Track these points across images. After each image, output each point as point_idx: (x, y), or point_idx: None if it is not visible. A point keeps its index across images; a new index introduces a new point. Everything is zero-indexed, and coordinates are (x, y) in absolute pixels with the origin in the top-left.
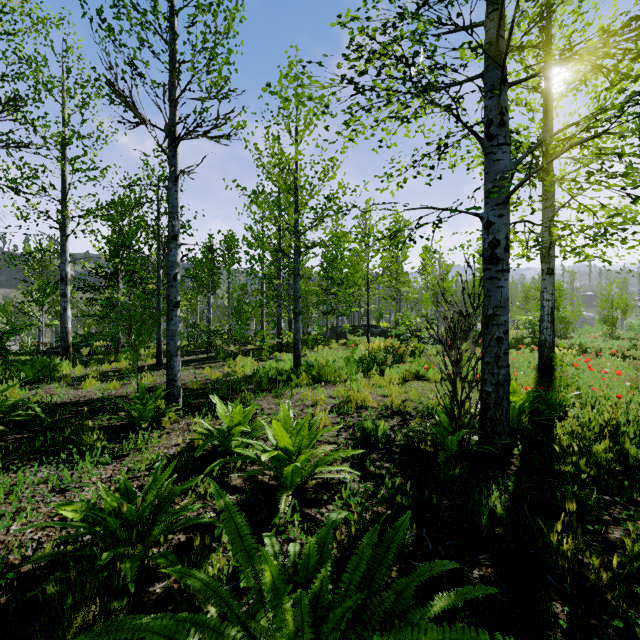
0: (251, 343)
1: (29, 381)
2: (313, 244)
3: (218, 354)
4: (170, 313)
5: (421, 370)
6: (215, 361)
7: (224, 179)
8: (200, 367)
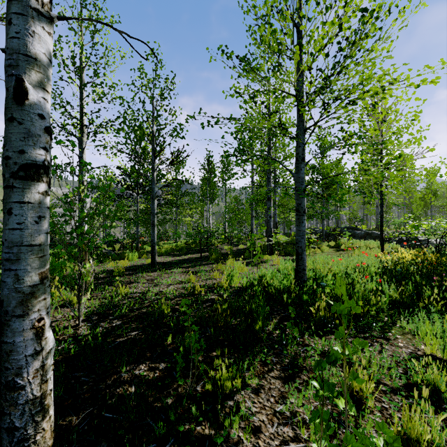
0: (242, 243)
1: None
2: (336, 97)
3: (211, 254)
4: (6, 195)
5: None
6: (206, 263)
7: (207, 48)
8: (188, 271)
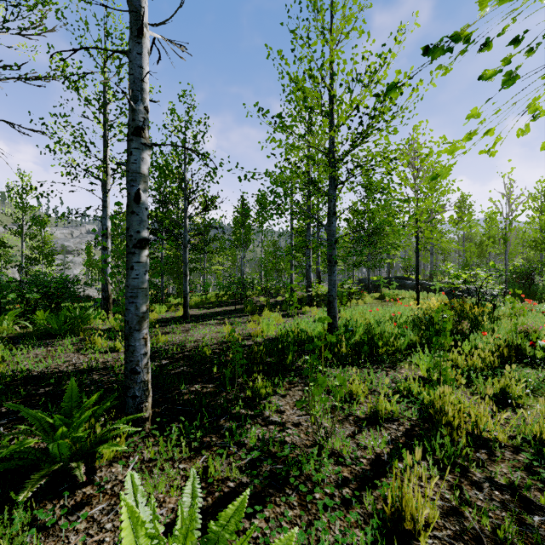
0: (280, 294)
1: (55, 333)
2: (357, 165)
3: (246, 306)
4: (129, 258)
5: (523, 346)
6: (241, 315)
7: (244, 104)
8: (223, 322)
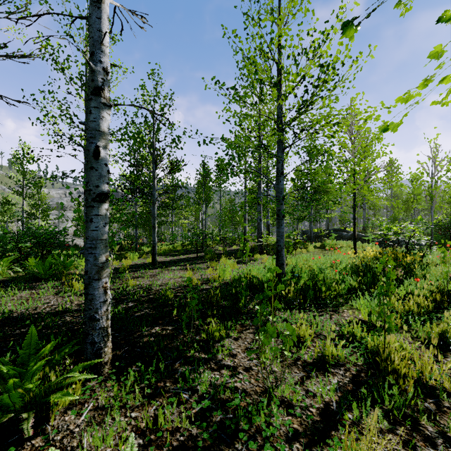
0: (236, 244)
1: (42, 277)
2: (303, 129)
3: (206, 254)
4: (88, 211)
5: None
6: (202, 261)
7: (203, 78)
8: (186, 268)
